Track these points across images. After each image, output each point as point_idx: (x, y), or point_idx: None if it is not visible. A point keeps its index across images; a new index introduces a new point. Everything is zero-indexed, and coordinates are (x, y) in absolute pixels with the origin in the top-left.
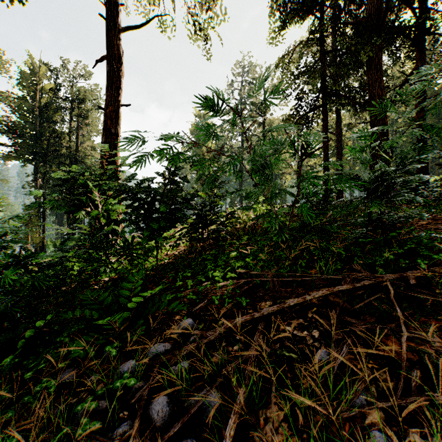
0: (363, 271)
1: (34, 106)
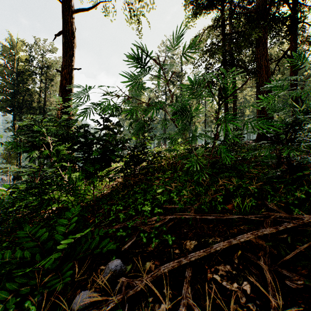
0: (280, 211)
1: (12, 71)
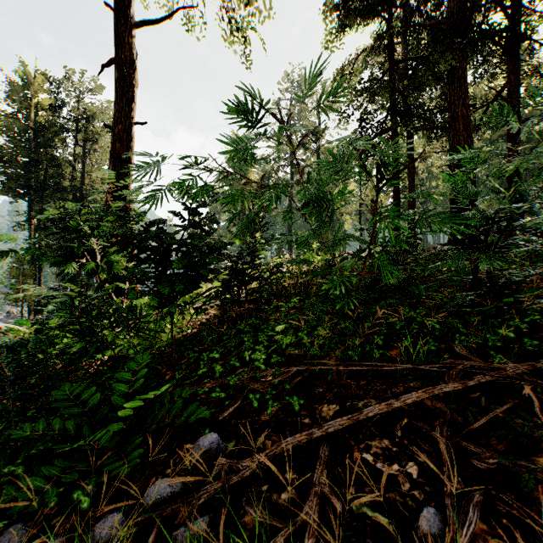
0: (473, 358)
1: (27, 126)
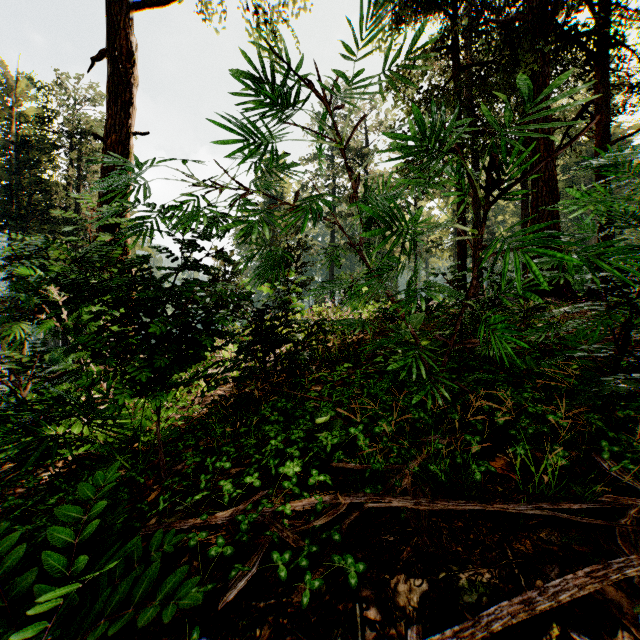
0: None
1: (8, 141)
